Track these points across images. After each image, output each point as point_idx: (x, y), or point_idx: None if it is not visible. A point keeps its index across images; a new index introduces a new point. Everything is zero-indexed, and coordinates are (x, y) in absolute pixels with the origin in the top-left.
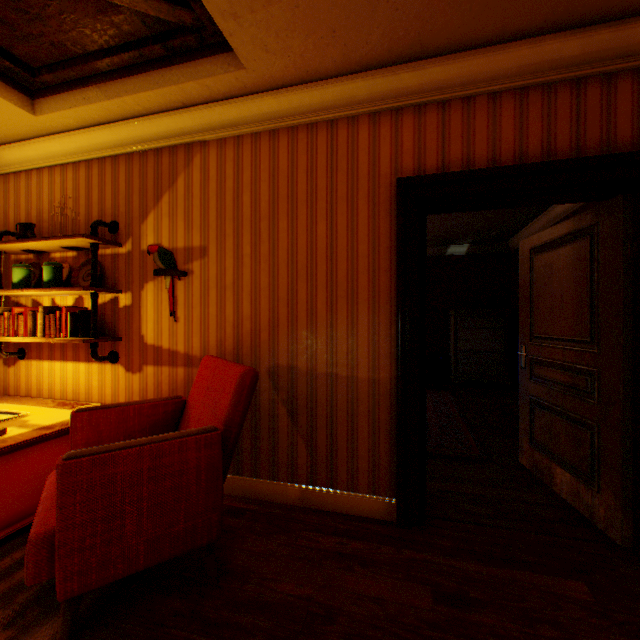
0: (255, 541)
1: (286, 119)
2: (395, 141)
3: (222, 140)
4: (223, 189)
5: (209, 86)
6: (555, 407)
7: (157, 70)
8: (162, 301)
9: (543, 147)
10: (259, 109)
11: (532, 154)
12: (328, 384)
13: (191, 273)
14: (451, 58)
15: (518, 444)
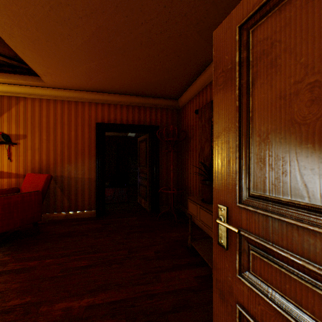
0: (51, 226)
1: (60, 98)
2: (96, 111)
3: (34, 98)
4: (34, 115)
5: (30, 83)
6: (142, 183)
7: (8, 73)
8: (4, 154)
9: (132, 120)
10: (50, 92)
11: (130, 121)
12: (75, 180)
13: (19, 144)
14: (110, 94)
15: (137, 196)
